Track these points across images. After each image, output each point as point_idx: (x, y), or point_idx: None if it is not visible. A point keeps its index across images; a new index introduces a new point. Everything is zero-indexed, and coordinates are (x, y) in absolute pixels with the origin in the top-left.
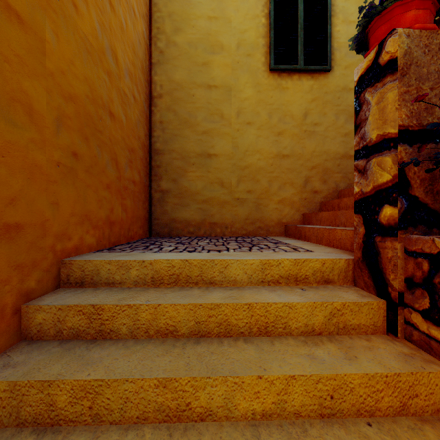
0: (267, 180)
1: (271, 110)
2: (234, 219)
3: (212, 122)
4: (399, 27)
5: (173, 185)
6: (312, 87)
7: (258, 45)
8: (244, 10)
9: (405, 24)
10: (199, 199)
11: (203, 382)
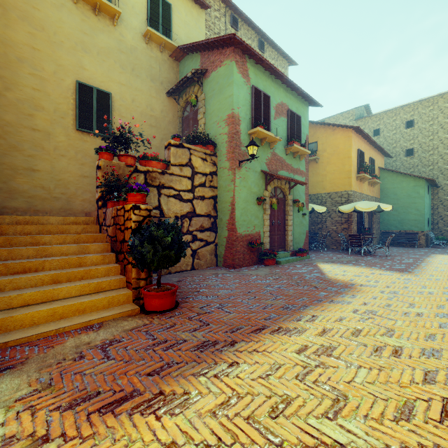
0: (75, 188)
1: (77, 151)
2: (52, 208)
3: (36, 151)
4: (103, 158)
5: (4, 185)
6: (102, 144)
7: (69, 114)
8: (59, 92)
9: (105, 157)
10: (25, 195)
11: (44, 237)
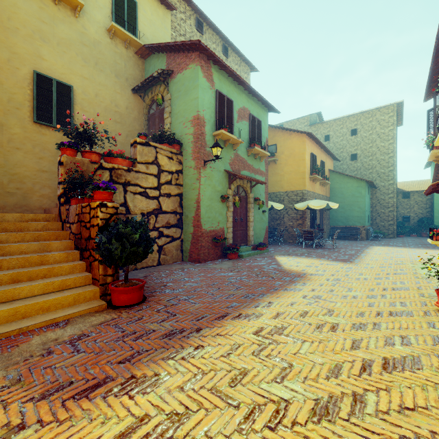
0: (32, 183)
1: (35, 144)
2: (5, 204)
3: None
4: (66, 153)
5: None
6: (62, 138)
7: (25, 105)
8: (14, 81)
9: (68, 153)
10: None
11: None
